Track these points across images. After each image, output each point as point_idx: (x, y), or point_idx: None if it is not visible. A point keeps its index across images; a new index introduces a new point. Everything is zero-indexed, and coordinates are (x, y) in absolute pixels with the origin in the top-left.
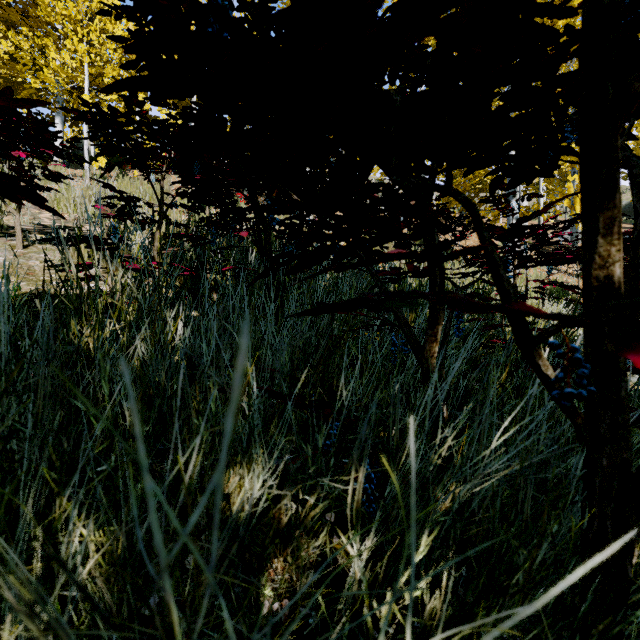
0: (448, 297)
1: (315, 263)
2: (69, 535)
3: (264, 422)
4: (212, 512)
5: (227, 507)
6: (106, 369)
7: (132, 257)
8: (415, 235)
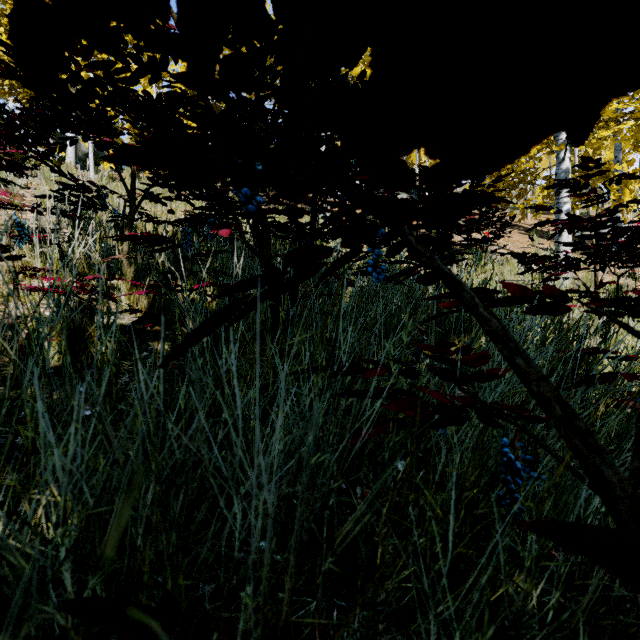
0: None
1: None
2: None
3: None
4: None
5: None
6: None
7: None
8: None
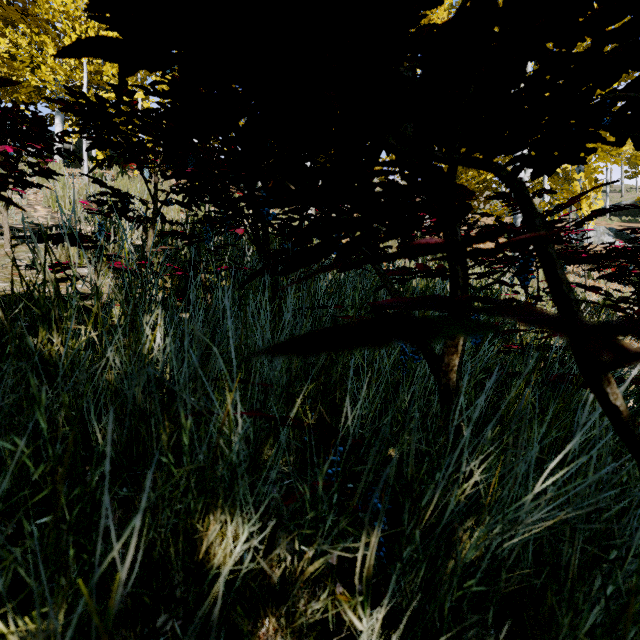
0: (543, 315)
1: (314, 261)
2: (4, 603)
3: (250, 461)
4: (188, 565)
5: (206, 560)
6: (43, 398)
7: (113, 255)
8: (437, 226)
